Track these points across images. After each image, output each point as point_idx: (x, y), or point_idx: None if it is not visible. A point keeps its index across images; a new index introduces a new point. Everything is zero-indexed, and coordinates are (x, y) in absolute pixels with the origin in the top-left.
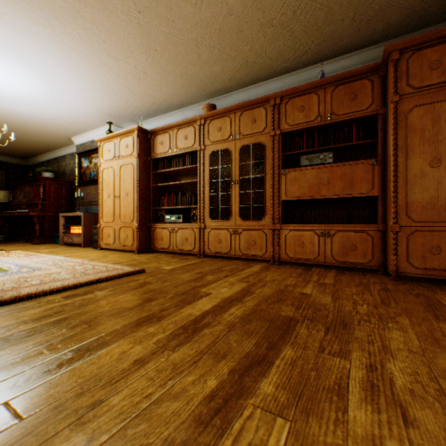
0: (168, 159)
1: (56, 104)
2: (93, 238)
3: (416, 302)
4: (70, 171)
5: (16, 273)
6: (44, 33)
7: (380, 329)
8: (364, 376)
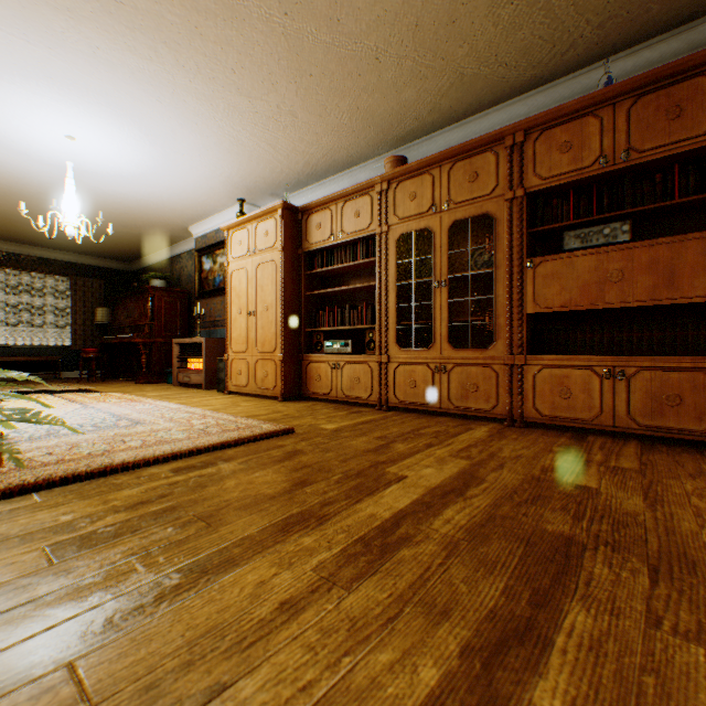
0: (329, 252)
1: (167, 177)
2: (217, 376)
3: None
4: (186, 277)
5: (111, 428)
6: (149, 70)
7: None
8: None
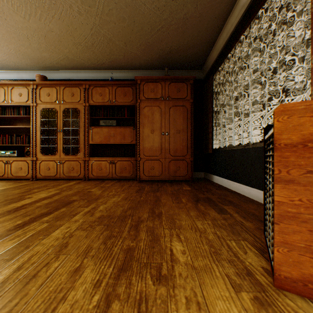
0: (4, 108)
1: None
2: None
3: (136, 188)
4: None
5: None
6: None
7: (111, 198)
8: (89, 210)
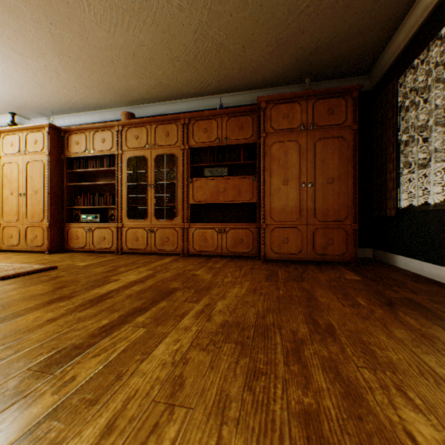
0: (85, 160)
1: None
2: None
3: (264, 273)
4: None
5: None
6: None
7: (229, 288)
8: (201, 308)
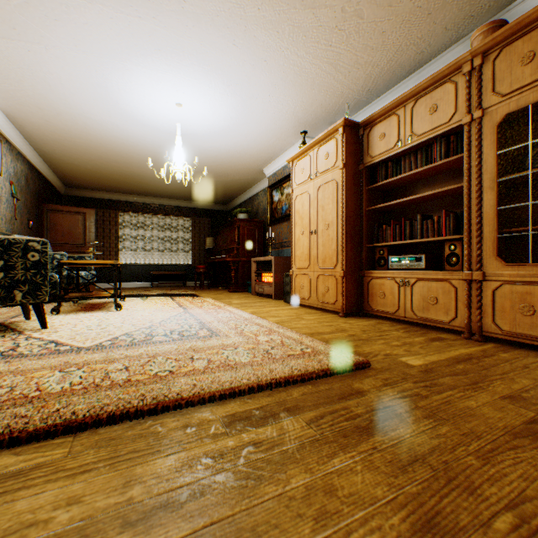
0: (394, 161)
1: (245, 126)
2: (283, 289)
3: None
4: (261, 210)
5: (191, 338)
6: (224, 11)
7: None
8: None
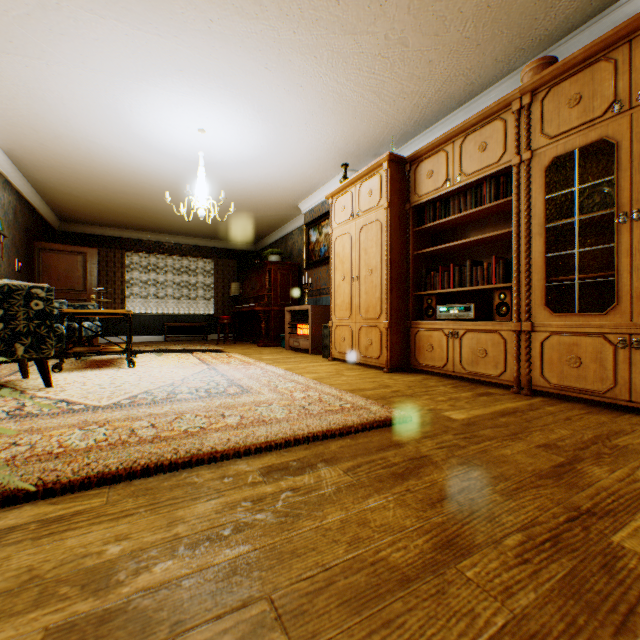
0: (443, 202)
1: (277, 156)
2: (322, 342)
3: None
4: (296, 252)
5: (219, 395)
6: (255, 33)
7: None
8: None
